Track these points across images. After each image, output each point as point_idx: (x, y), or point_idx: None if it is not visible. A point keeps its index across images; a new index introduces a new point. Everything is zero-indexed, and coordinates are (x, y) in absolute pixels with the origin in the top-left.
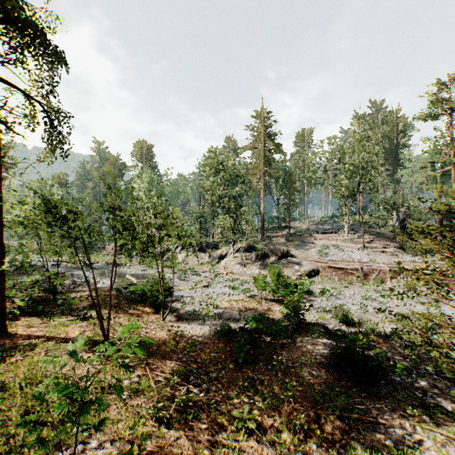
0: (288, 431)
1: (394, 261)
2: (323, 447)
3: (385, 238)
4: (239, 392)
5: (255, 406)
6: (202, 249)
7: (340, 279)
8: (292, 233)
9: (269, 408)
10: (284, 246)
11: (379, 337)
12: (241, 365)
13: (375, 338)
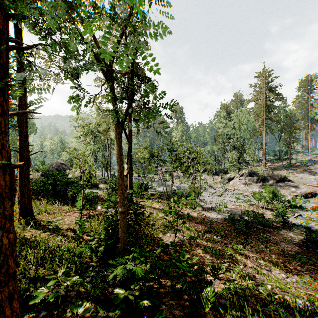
0: (263, 261)
1: None
2: (283, 272)
3: None
4: (237, 243)
5: (246, 249)
6: (216, 173)
7: None
8: (292, 163)
9: (254, 252)
10: (282, 173)
11: None
12: (239, 234)
13: None
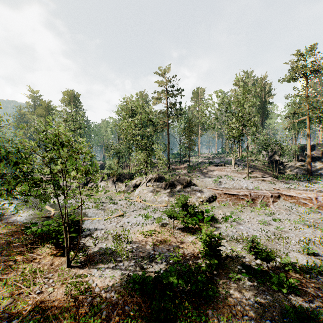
0: None
1: (274, 188)
2: None
3: (260, 169)
4: None
5: None
6: (120, 179)
7: (234, 204)
8: (192, 166)
9: None
10: (186, 176)
11: (297, 273)
12: None
13: (294, 275)
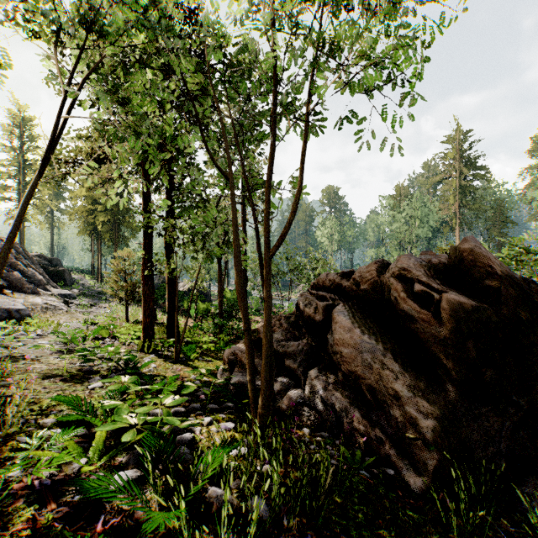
0: None
1: None
2: None
3: None
4: None
5: None
6: None
7: None
8: None
9: None
10: None
11: None
12: None
13: None
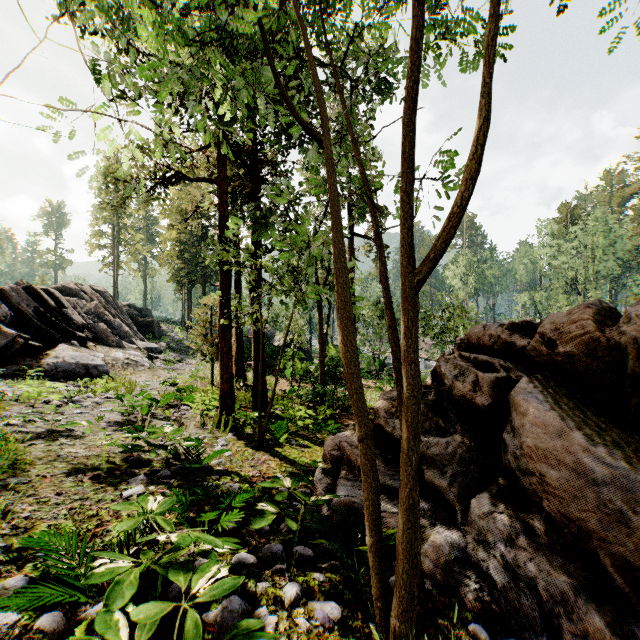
0: None
1: None
2: None
3: None
4: None
5: None
6: None
7: None
8: None
9: None
10: None
11: None
12: None
13: None
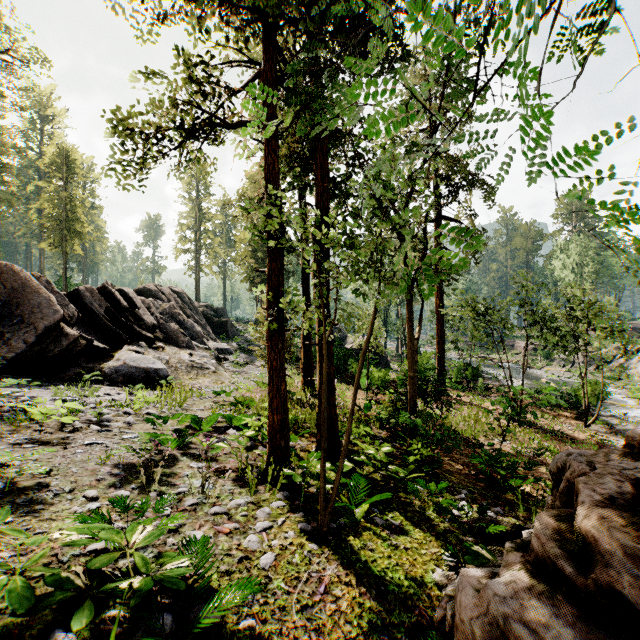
0: None
1: None
2: None
3: None
4: None
5: None
6: None
7: None
8: None
9: None
10: None
11: None
12: None
13: None
